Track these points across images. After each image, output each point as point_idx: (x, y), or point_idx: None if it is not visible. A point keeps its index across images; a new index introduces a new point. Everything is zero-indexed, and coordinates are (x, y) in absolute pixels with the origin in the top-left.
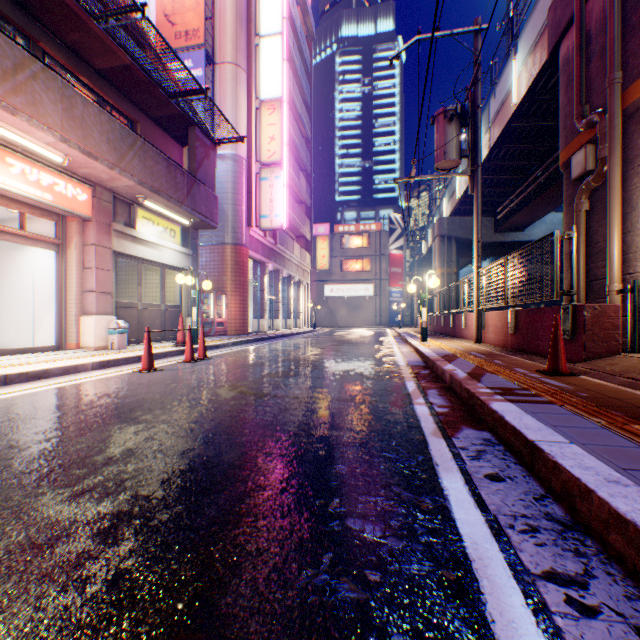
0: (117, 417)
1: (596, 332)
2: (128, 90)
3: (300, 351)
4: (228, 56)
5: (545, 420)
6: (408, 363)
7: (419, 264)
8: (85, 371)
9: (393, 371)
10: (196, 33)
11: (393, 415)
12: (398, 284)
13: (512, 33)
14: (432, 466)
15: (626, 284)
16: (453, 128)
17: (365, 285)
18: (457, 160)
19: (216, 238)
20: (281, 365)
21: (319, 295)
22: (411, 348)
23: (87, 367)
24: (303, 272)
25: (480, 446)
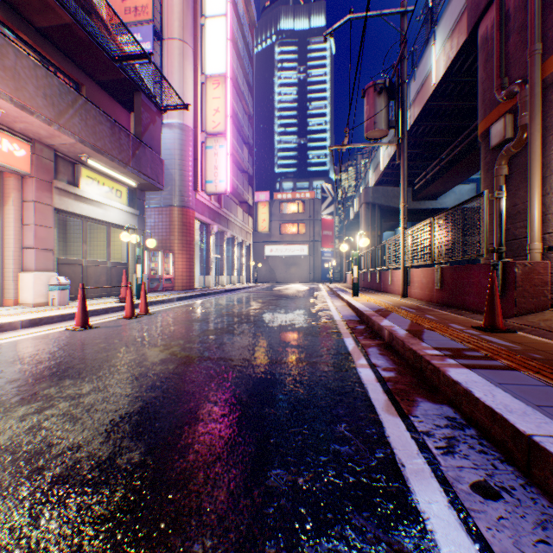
0: (12, 392)
1: (526, 288)
2: (71, 51)
3: (241, 306)
4: (175, 32)
5: (522, 396)
6: (343, 317)
7: (347, 228)
8: (12, 330)
9: (330, 326)
10: (145, 9)
11: (337, 382)
12: (329, 245)
13: (431, 21)
14: (397, 468)
15: (545, 243)
16: (382, 100)
17: (301, 246)
18: (386, 130)
19: (164, 201)
20: (221, 321)
21: (260, 254)
22: (344, 302)
23: (15, 325)
24: (246, 234)
25: (447, 430)
